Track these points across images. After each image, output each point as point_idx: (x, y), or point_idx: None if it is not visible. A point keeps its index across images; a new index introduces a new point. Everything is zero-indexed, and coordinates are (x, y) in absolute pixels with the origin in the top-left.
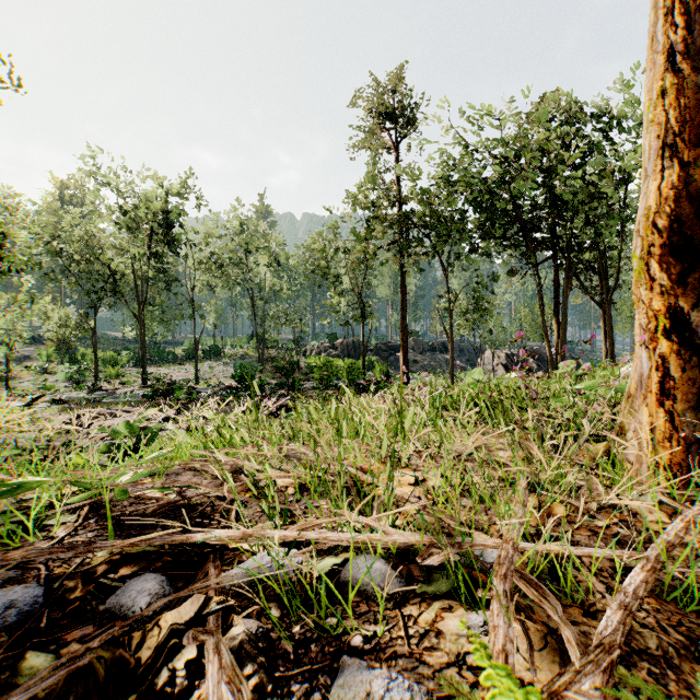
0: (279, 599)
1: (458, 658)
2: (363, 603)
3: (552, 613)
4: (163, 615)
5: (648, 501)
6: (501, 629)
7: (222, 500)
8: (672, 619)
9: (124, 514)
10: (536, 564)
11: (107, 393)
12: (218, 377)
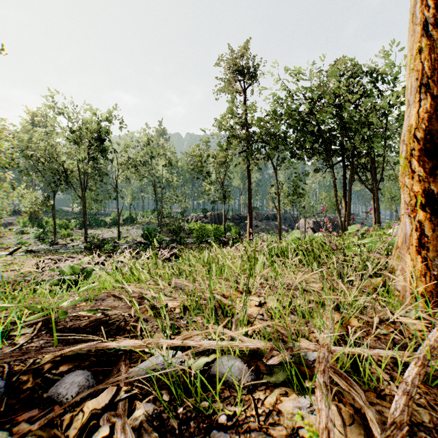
0: (168, 388)
1: (293, 431)
2: (226, 390)
3: (358, 398)
4: (86, 403)
5: (411, 316)
6: (323, 411)
7: (132, 317)
8: (436, 399)
9: (65, 327)
10: (344, 363)
11: (62, 246)
12: (132, 236)
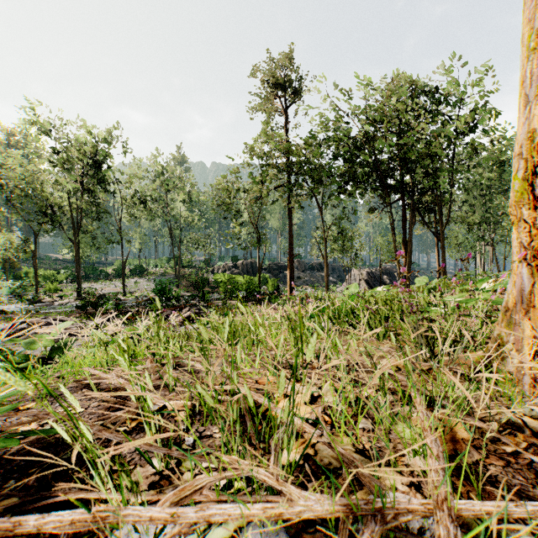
0: None
1: None
2: None
3: None
4: None
5: None
6: None
7: None
8: None
9: None
10: None
11: (46, 304)
12: (142, 291)
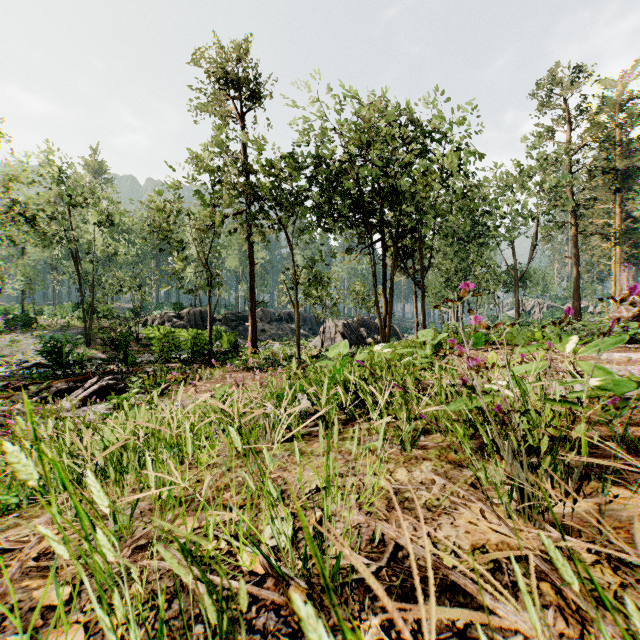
0: None
1: None
2: None
3: None
4: None
5: None
6: None
7: None
8: None
9: None
10: None
11: None
12: (25, 353)
